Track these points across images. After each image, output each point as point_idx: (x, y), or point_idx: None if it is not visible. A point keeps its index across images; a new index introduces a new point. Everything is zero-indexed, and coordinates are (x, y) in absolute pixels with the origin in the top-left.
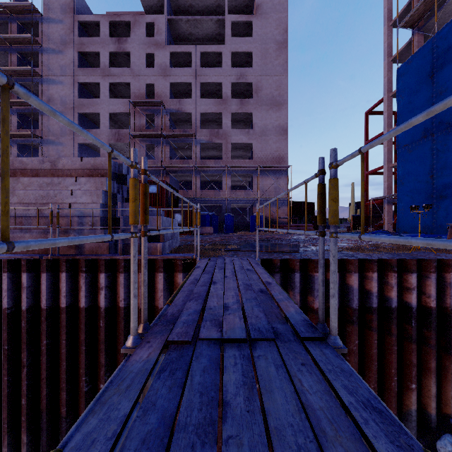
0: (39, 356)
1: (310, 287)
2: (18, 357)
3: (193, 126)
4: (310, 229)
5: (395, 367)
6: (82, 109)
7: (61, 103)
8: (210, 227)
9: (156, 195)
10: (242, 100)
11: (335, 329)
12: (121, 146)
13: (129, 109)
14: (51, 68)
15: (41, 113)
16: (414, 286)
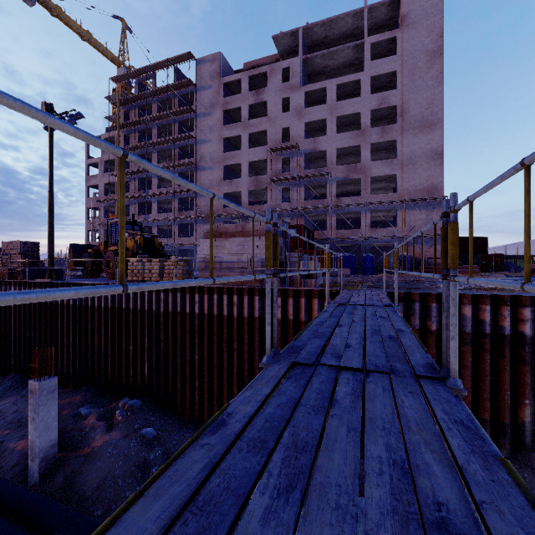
0: (243, 346)
1: (428, 314)
2: (231, 345)
3: (329, 164)
4: (474, 271)
5: (508, 384)
6: (227, 162)
7: (210, 159)
8: (347, 268)
9: (294, 238)
10: (384, 128)
11: (396, 303)
12: (258, 191)
13: (267, 157)
14: (202, 130)
15: (195, 170)
16: (528, 318)
